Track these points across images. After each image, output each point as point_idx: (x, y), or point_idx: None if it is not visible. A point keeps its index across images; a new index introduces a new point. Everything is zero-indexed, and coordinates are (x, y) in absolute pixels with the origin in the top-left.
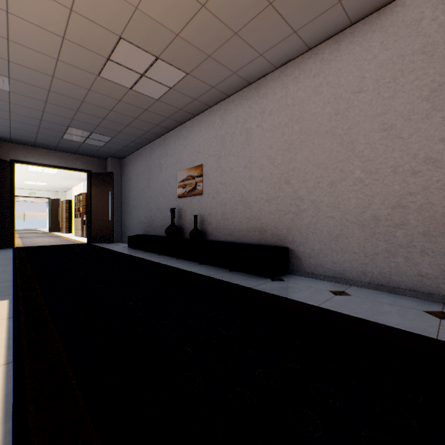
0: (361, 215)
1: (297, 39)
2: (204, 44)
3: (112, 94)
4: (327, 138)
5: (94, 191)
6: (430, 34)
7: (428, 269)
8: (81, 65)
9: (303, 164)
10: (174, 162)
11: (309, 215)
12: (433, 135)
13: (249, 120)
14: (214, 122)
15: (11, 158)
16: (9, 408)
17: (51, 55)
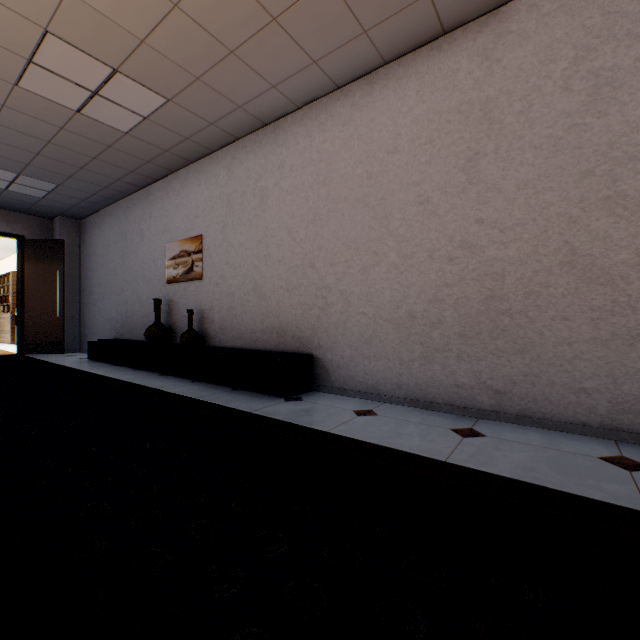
0: (396, 312)
1: (320, 72)
2: (187, 60)
3: (46, 117)
4: (358, 209)
5: (29, 269)
6: (467, 90)
7: (465, 378)
8: None
9: (331, 242)
10: (162, 229)
11: (338, 310)
12: (469, 215)
13: (264, 176)
14: (218, 174)
15: None
16: None
17: None
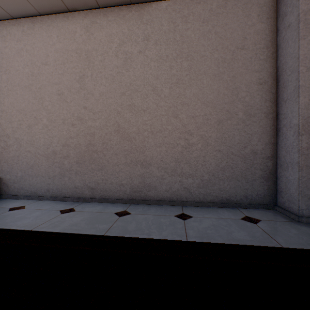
0: (47, 150)
1: None
2: None
3: None
4: (26, 92)
5: None
6: (80, 43)
7: (79, 183)
8: None
9: (10, 108)
10: None
11: (14, 149)
12: (81, 104)
13: None
14: None
15: None
16: None
17: None
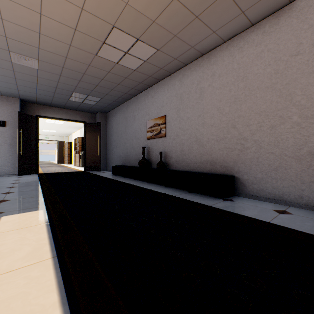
0: (298, 151)
1: (244, 17)
2: (172, 26)
3: (104, 68)
4: (267, 92)
5: (88, 135)
6: None
7: None
8: (85, 48)
9: (247, 112)
10: (144, 114)
11: (252, 151)
12: None
13: (202, 81)
14: (174, 84)
15: (36, 114)
16: (63, 293)
17: (66, 42)
